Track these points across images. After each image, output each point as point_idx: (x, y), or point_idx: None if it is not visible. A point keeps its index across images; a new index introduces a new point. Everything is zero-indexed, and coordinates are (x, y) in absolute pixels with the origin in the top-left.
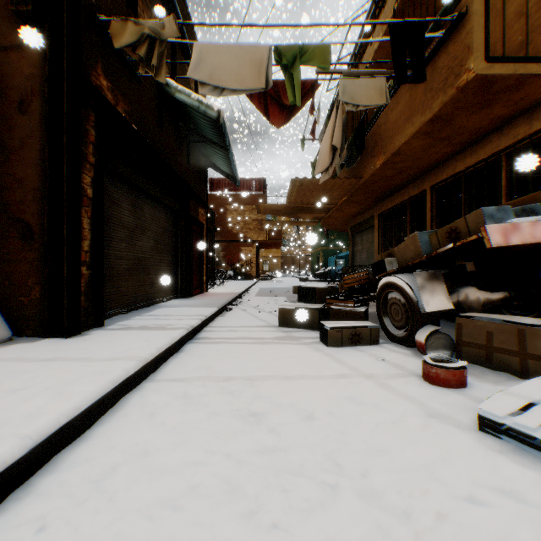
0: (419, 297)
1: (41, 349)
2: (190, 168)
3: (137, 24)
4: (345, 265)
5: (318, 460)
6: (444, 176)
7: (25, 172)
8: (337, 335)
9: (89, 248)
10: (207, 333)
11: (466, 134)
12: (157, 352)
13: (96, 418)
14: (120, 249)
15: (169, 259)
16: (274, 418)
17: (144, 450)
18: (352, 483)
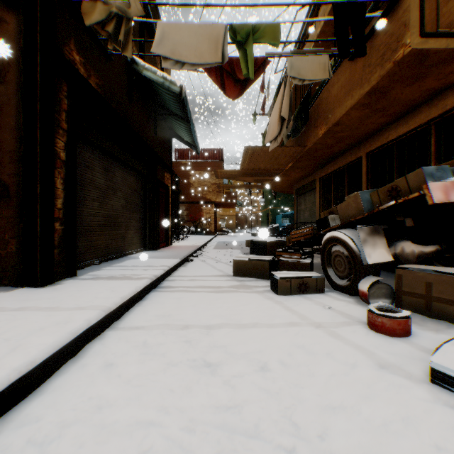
0: (361, 250)
1: (14, 298)
2: (157, 138)
3: (106, 3)
4: (290, 222)
5: (273, 418)
6: (378, 144)
7: (2, 136)
8: (286, 284)
9: (62, 206)
10: (170, 282)
11: (399, 106)
12: (121, 301)
13: (55, 370)
14: (93, 207)
15: (138, 217)
16: (228, 369)
17: (97, 406)
18: (310, 448)
